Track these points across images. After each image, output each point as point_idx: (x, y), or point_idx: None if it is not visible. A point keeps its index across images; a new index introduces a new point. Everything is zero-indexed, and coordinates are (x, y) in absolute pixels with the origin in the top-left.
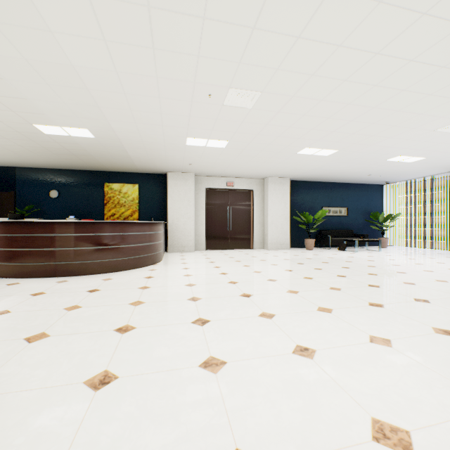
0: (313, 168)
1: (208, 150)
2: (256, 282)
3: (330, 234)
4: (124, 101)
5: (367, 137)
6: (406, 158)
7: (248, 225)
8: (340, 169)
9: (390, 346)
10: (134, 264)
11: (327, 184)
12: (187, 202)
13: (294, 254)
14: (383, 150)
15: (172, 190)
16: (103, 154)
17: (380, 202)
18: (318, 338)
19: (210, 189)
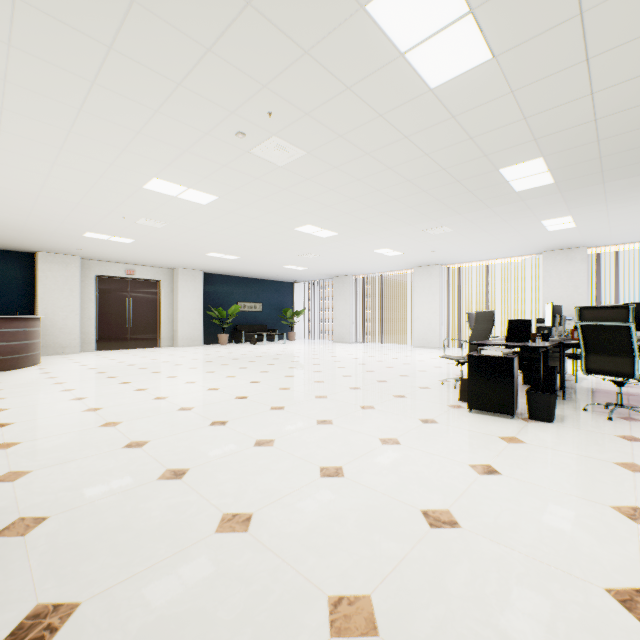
0: (225, 266)
1: (109, 242)
2: (165, 366)
3: (245, 329)
4: (29, 205)
5: (258, 253)
6: (296, 267)
7: (154, 320)
8: (250, 269)
9: (234, 377)
10: (13, 365)
11: (243, 279)
12: (69, 292)
13: (206, 349)
14: (275, 261)
15: (46, 276)
16: None
17: (292, 299)
18: (201, 379)
19: (103, 277)
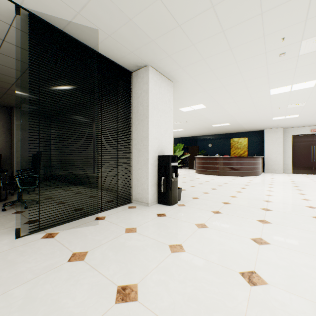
0: None
1: (287, 119)
2: (308, 185)
3: None
4: (243, 115)
5: None
6: None
7: None
8: None
9: None
10: (246, 174)
11: None
12: (277, 145)
13: None
14: None
15: (267, 139)
16: (231, 128)
17: None
18: (312, 194)
19: (295, 135)
